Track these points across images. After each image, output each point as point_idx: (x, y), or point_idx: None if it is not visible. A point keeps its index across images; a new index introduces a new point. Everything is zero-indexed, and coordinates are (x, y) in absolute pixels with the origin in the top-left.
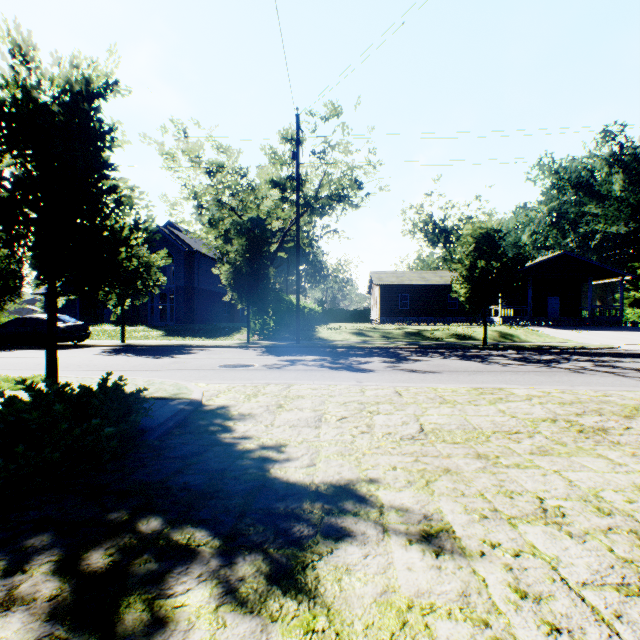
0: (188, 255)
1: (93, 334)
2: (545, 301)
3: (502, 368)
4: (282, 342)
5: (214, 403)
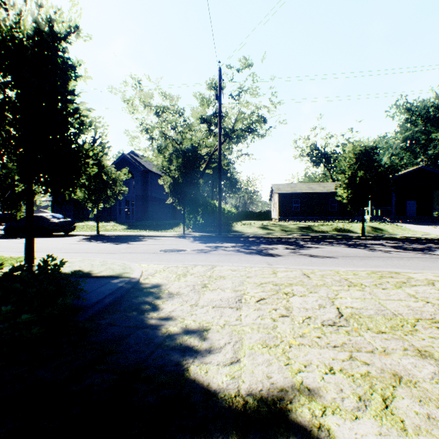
0: (144, 173)
1: (80, 228)
2: (404, 204)
3: (386, 254)
4: (208, 233)
5: (149, 282)
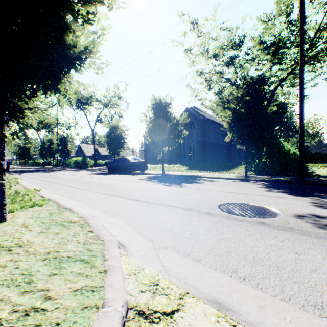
0: (202, 122)
1: (155, 168)
2: None
3: None
4: (279, 177)
5: None
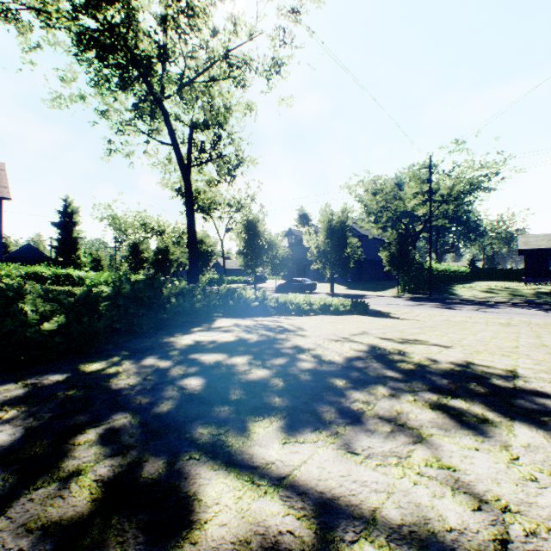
0: (358, 238)
1: None
2: None
3: (549, 314)
4: (420, 295)
5: (384, 311)
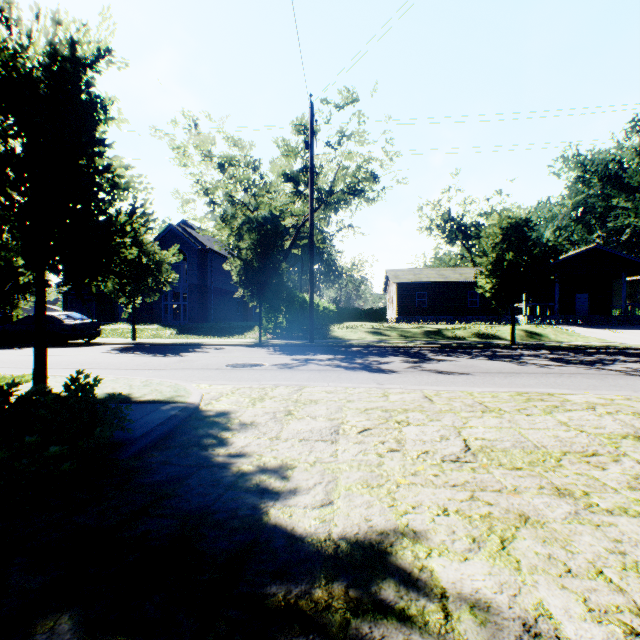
0: (201, 253)
1: (107, 332)
2: (573, 299)
3: (541, 369)
4: (295, 341)
5: (213, 408)
